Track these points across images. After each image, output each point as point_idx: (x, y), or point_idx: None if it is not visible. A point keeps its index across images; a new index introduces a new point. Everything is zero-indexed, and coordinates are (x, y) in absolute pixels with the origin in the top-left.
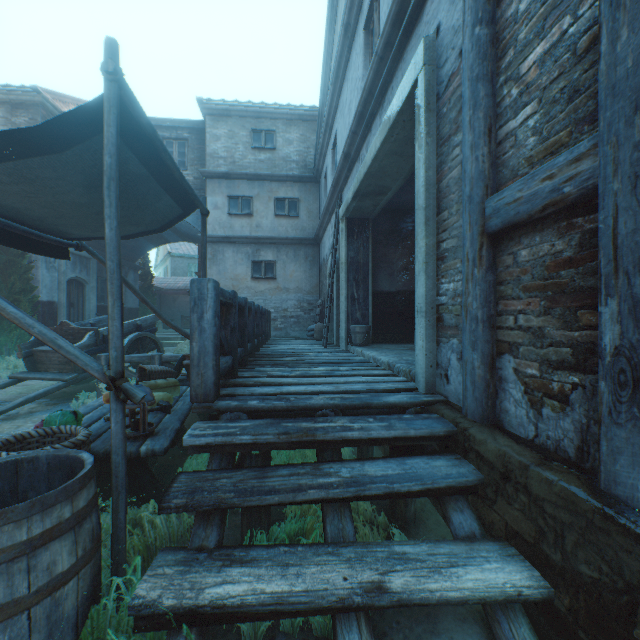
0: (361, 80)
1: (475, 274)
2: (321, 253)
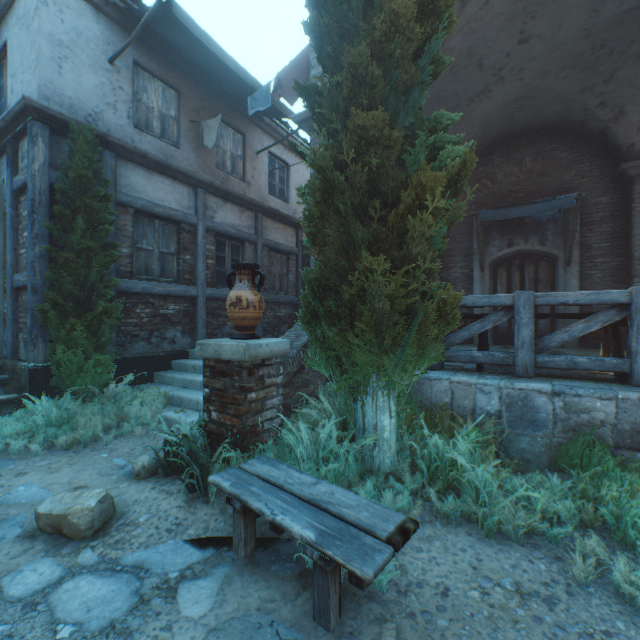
0: None
1: (11, 302)
2: None
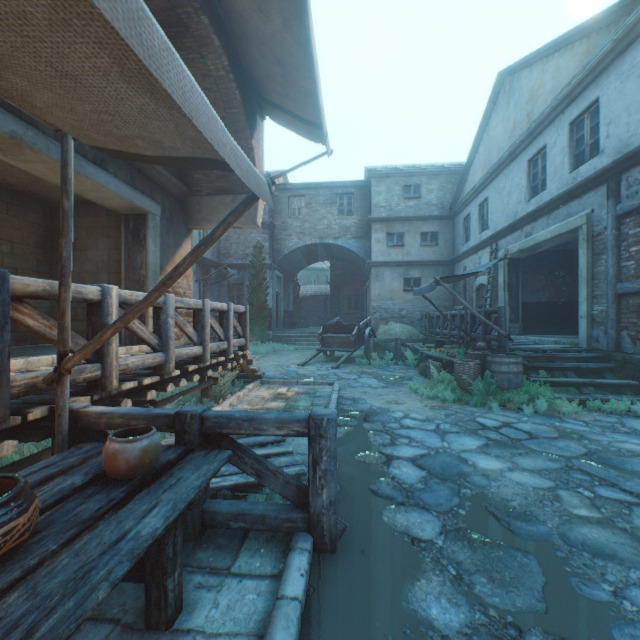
0: (524, 188)
1: (612, 306)
2: (457, 272)
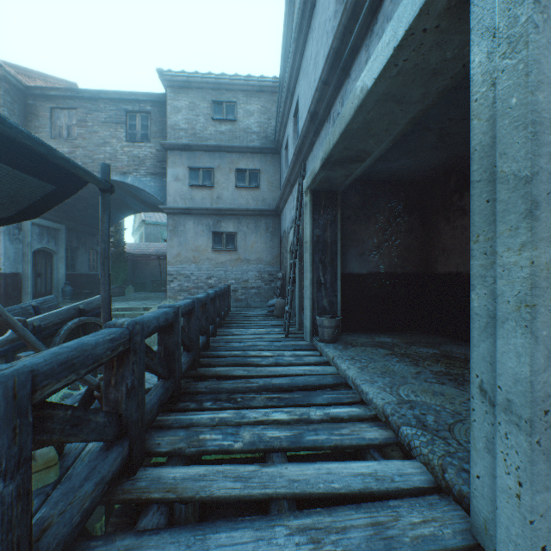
0: (333, 18)
1: None
2: (282, 224)
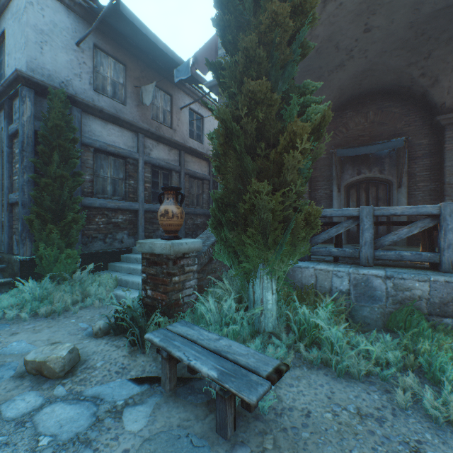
0: None
1: (7, 214)
2: None
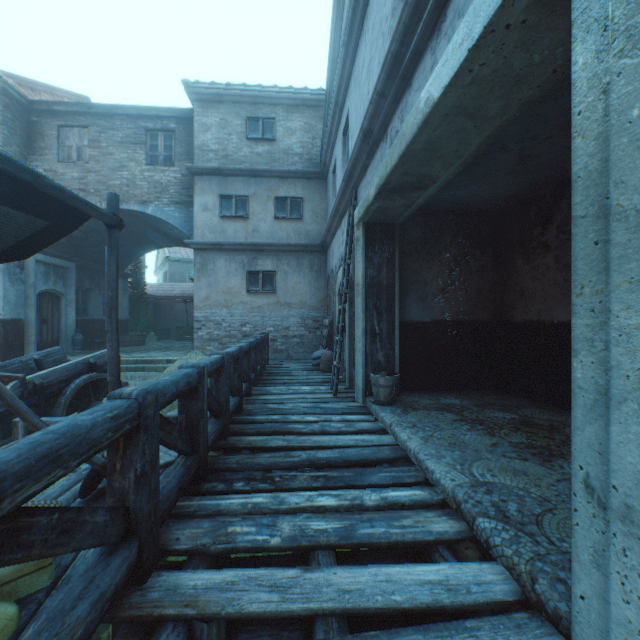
0: (390, 16)
1: None
2: (329, 262)
